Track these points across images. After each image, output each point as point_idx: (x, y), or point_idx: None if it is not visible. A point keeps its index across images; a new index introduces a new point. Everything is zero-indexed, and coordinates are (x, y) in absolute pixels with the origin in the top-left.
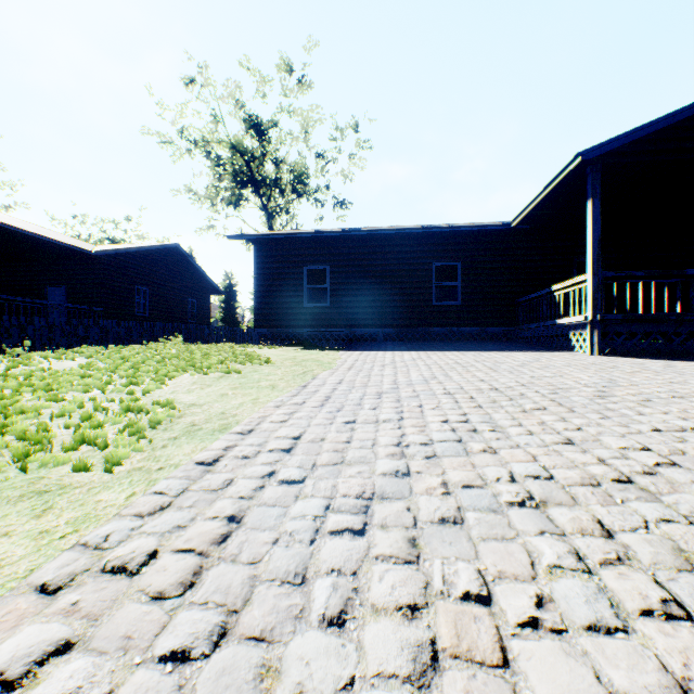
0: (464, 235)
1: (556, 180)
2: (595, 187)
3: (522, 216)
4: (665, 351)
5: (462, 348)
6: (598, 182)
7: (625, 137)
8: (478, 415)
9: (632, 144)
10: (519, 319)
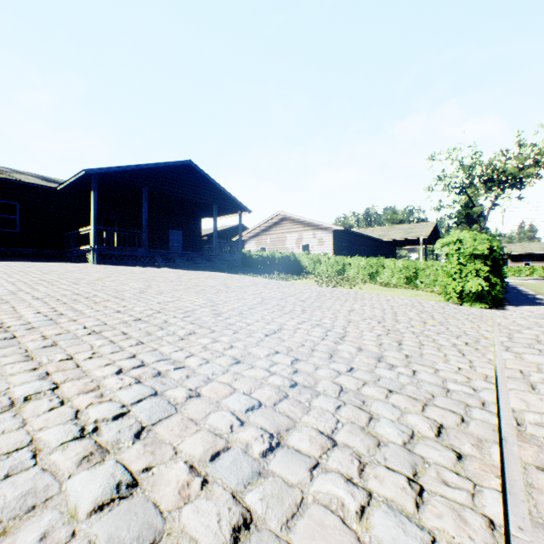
0: (23, 186)
1: (78, 176)
2: (96, 186)
3: (64, 186)
4: (127, 263)
5: (17, 260)
6: (97, 184)
7: (107, 169)
8: (6, 275)
9: (113, 172)
10: (66, 246)
